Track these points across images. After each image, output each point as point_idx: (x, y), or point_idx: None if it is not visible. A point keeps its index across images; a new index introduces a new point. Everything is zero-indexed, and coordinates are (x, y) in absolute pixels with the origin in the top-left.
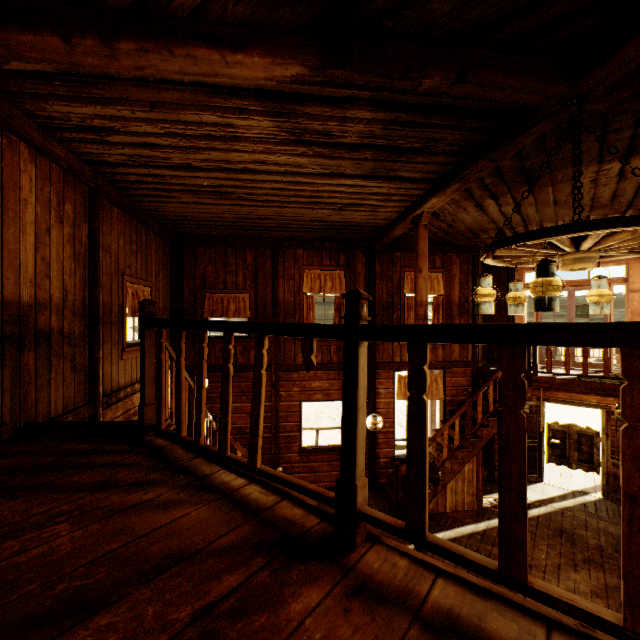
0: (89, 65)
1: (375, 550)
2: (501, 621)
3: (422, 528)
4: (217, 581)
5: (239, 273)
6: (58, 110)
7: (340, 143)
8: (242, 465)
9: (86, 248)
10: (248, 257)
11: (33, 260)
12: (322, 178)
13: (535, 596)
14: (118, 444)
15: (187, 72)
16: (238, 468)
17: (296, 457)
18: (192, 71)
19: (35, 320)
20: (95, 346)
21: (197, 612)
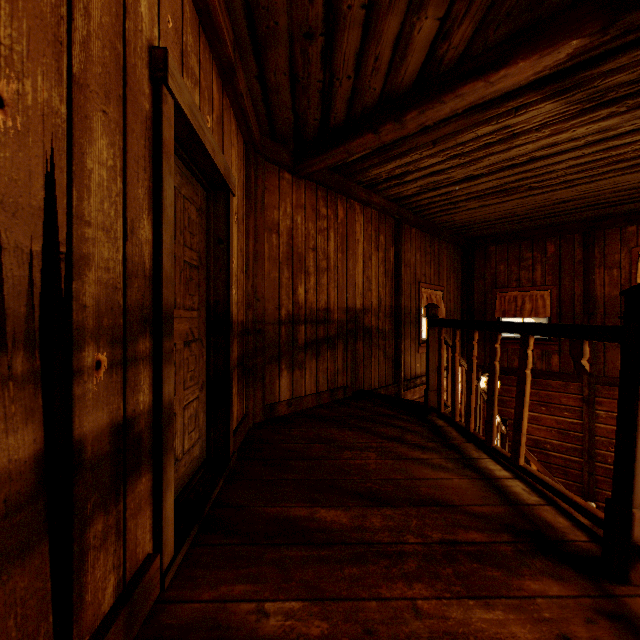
0: (388, 140)
1: None
2: None
3: None
4: (464, 530)
5: (536, 268)
6: (374, 173)
7: None
8: (505, 458)
9: (392, 265)
10: (548, 248)
11: (362, 279)
12: None
13: None
14: (409, 416)
15: (456, 109)
16: (504, 462)
17: None
18: (460, 106)
19: (363, 320)
20: (398, 340)
21: (444, 539)
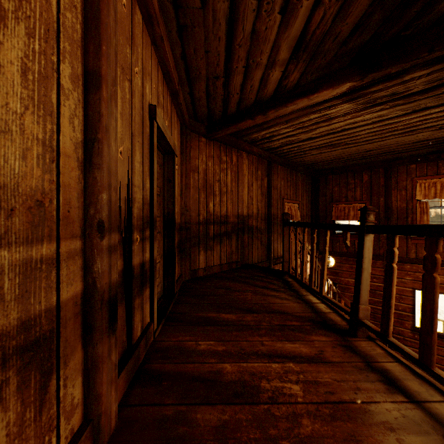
0: (260, 123)
1: (368, 342)
2: (416, 385)
3: (387, 333)
4: (290, 321)
5: (356, 189)
6: (254, 136)
7: (410, 94)
8: (317, 293)
9: (266, 189)
10: (364, 177)
11: (247, 198)
12: (407, 116)
13: (433, 375)
14: (273, 276)
15: (295, 109)
16: (318, 296)
17: (408, 333)
18: (297, 108)
19: (247, 222)
20: (269, 234)
21: (280, 324)
